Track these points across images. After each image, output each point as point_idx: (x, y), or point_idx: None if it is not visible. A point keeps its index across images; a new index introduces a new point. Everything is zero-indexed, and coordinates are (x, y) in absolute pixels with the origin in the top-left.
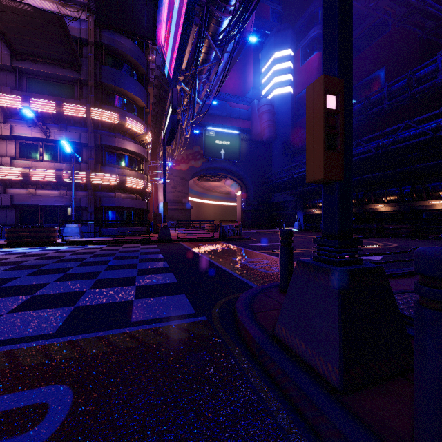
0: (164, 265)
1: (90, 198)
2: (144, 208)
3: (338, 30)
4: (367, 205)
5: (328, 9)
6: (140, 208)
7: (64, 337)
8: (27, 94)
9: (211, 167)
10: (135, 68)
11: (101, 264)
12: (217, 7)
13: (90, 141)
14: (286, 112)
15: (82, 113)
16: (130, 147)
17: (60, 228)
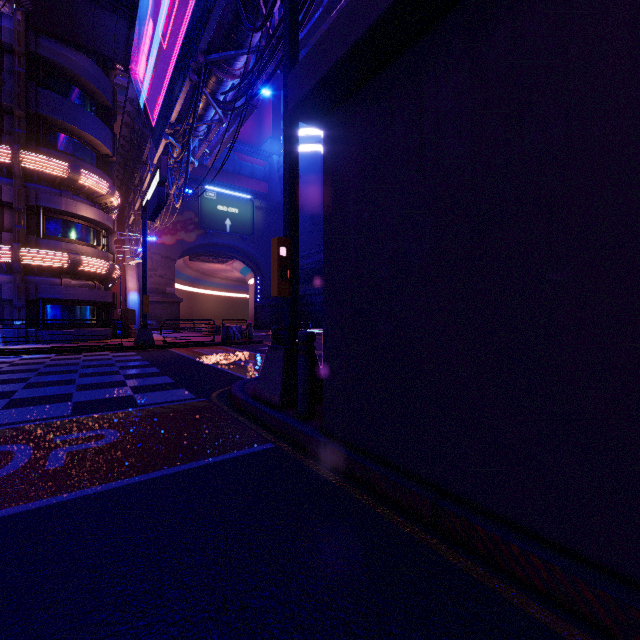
0: (154, 370)
1: (19, 286)
2: (109, 301)
3: (289, 208)
4: None
5: (285, 192)
6: (102, 301)
7: (83, 415)
8: None
9: (211, 243)
10: (93, 97)
11: (69, 373)
12: (219, 67)
13: (18, 199)
14: (316, 177)
15: (5, 157)
16: (87, 212)
17: None
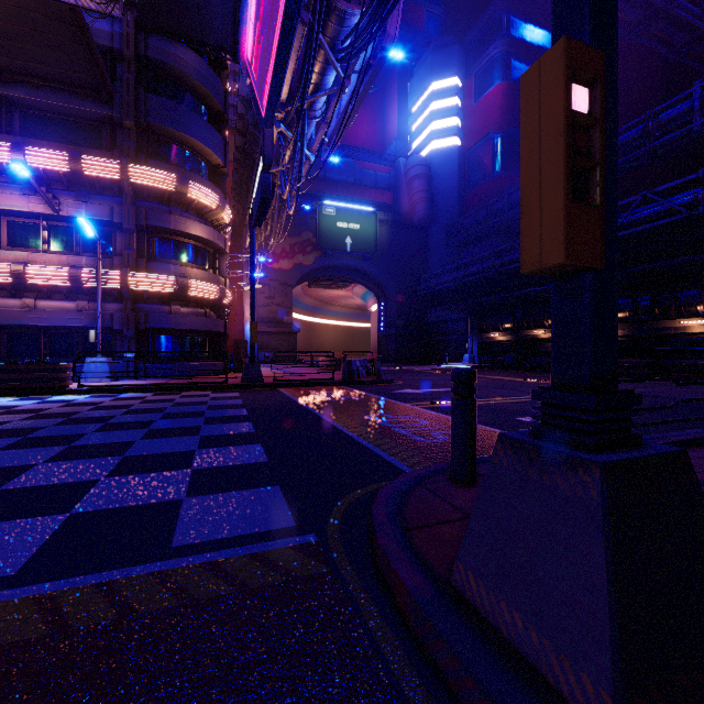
0: (247, 429)
1: (129, 314)
2: (220, 331)
3: None
4: None
5: None
6: (213, 331)
7: (31, 585)
8: (21, 139)
9: (330, 265)
10: (203, 101)
11: (138, 427)
12: None
13: (127, 219)
14: (451, 177)
15: (114, 173)
16: (196, 230)
17: (77, 364)
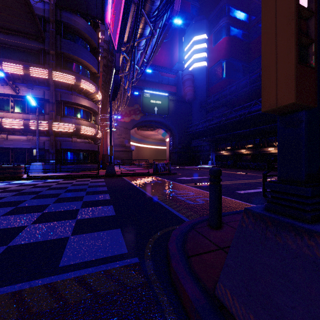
0: (106, 197)
1: (52, 142)
2: (95, 150)
3: None
4: (262, 148)
5: None
6: (92, 150)
7: None
8: (0, 59)
9: (147, 120)
10: (88, 42)
11: (53, 196)
12: None
13: (51, 97)
14: (203, 80)
15: (45, 75)
16: (84, 103)
17: (27, 165)
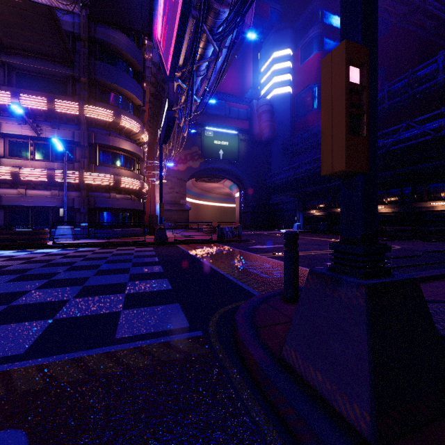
0: (159, 269)
1: (84, 199)
2: (140, 209)
3: None
4: None
5: None
6: (136, 209)
7: (33, 359)
8: (17, 90)
9: (210, 168)
10: (130, 65)
11: (91, 268)
12: None
13: (83, 139)
14: (286, 112)
15: (75, 110)
16: (126, 146)
17: (51, 230)
